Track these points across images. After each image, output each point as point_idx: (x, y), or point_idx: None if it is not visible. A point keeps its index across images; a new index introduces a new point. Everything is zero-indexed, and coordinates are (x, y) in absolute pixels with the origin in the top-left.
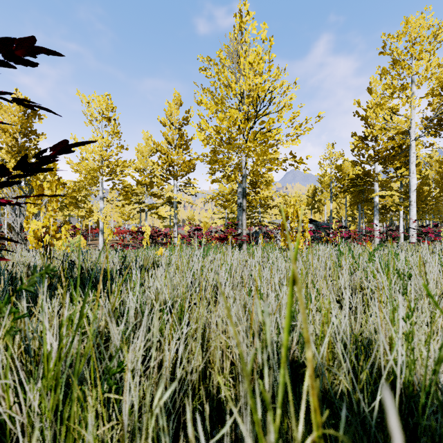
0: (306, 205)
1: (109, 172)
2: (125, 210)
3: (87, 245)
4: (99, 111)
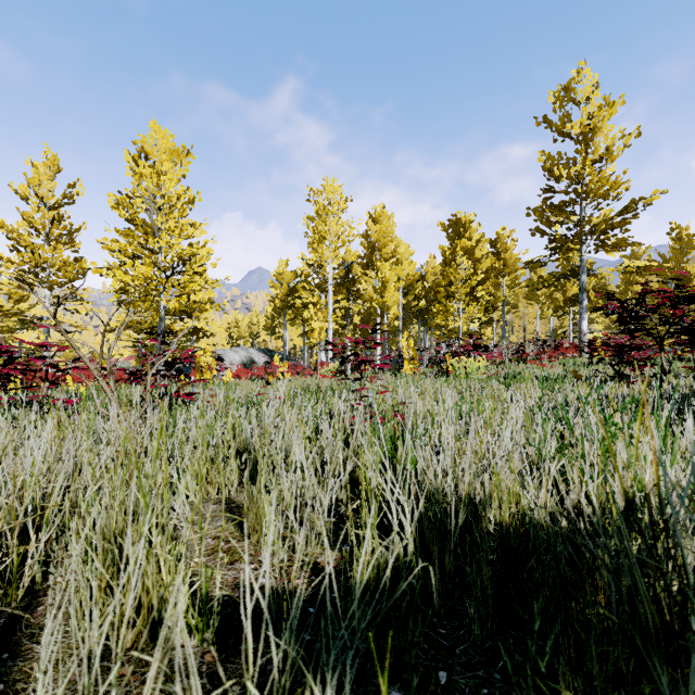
0: (265, 329)
1: None
2: None
3: None
4: None
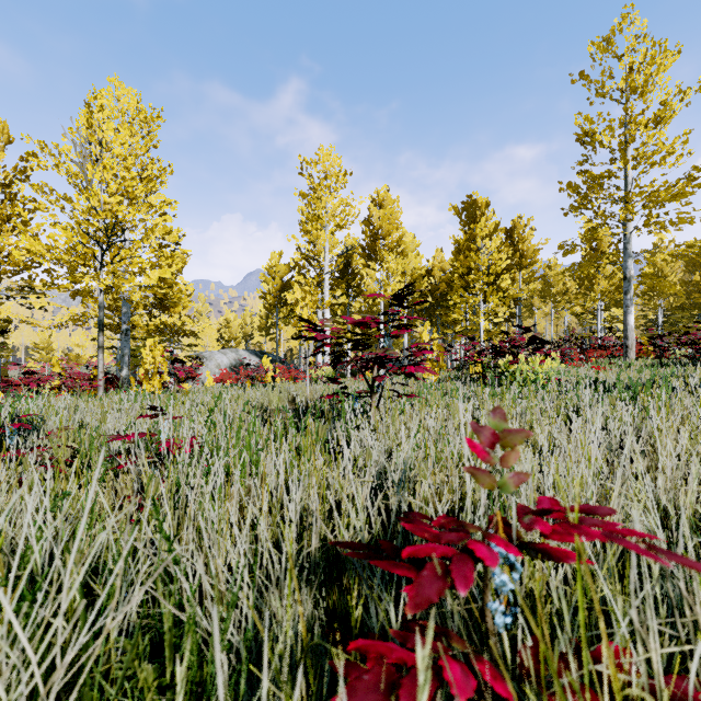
0: (259, 330)
1: None
2: None
3: None
4: None
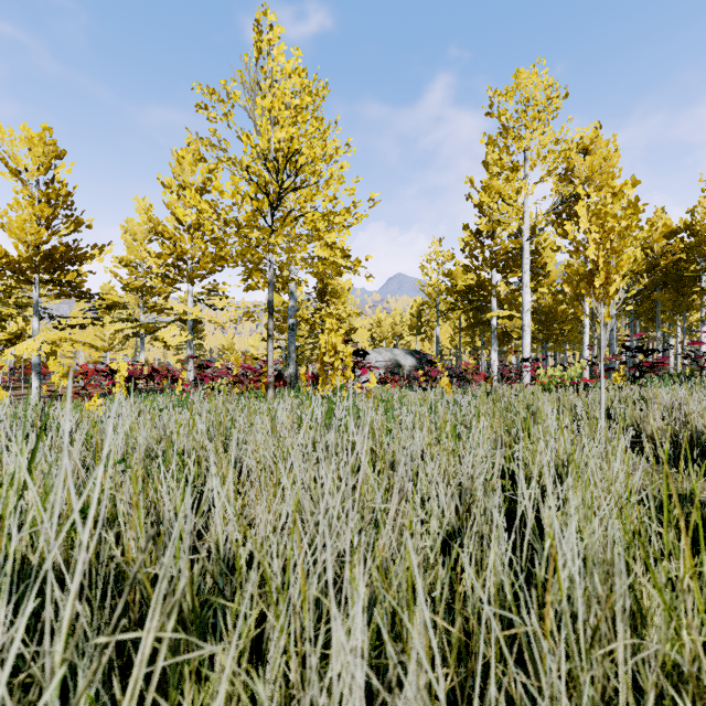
0: (410, 329)
1: (48, 265)
2: (104, 333)
3: (15, 396)
4: (31, 156)
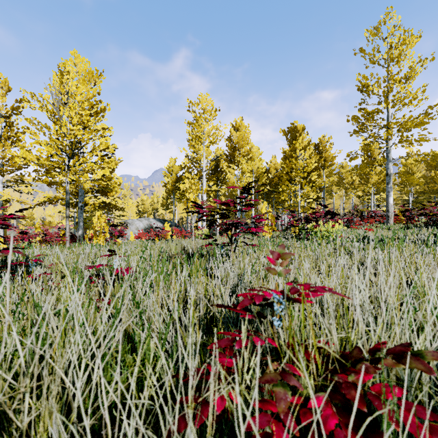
0: (162, 206)
1: None
2: None
3: None
4: None
